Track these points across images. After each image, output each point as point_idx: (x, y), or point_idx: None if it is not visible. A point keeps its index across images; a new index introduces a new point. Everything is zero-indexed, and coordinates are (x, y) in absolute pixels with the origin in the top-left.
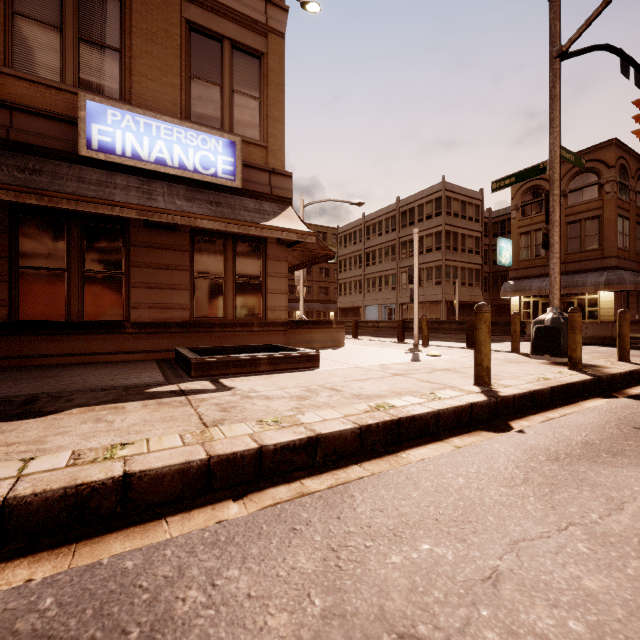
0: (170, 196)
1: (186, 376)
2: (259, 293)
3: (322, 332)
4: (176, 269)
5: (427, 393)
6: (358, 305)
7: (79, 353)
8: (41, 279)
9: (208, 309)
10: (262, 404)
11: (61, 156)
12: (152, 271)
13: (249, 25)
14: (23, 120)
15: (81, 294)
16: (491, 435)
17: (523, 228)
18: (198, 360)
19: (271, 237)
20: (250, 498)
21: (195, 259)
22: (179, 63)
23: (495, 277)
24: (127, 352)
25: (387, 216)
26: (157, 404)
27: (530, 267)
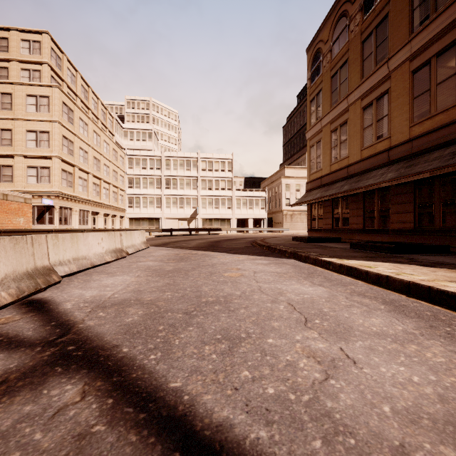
0: None
1: None
2: None
3: None
4: None
5: None
6: None
7: None
8: None
9: None
10: None
11: None
12: None
13: None
14: None
15: None
16: None
17: None
18: None
19: None
20: (410, 298)
21: None
22: None
23: None
24: None
25: None
26: None
27: None
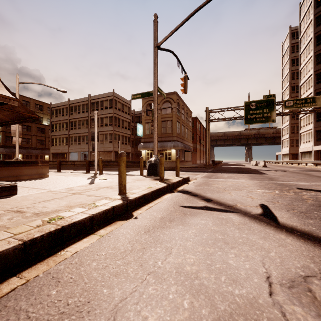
0: None
1: None
2: None
3: (29, 168)
4: None
5: (90, 204)
6: (65, 151)
7: None
8: None
9: None
10: None
11: None
12: None
13: None
14: None
15: None
16: (122, 222)
17: (147, 120)
18: None
19: None
20: None
21: None
22: None
23: (136, 141)
24: None
25: (83, 103)
26: None
27: (149, 138)
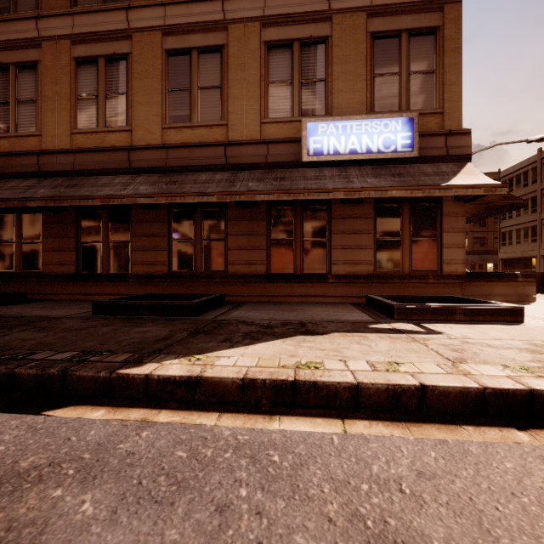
0: (361, 177)
1: (387, 318)
2: (434, 248)
3: (503, 285)
4: (363, 233)
5: None
6: (530, 255)
7: (301, 295)
8: (281, 247)
9: (387, 264)
10: (490, 351)
11: (292, 165)
12: (346, 236)
13: (424, 8)
14: (273, 148)
15: (302, 255)
16: None
17: None
18: (399, 306)
19: (447, 195)
20: (534, 432)
21: (377, 223)
22: (365, 70)
23: None
24: (329, 296)
25: None
26: (389, 337)
27: None
